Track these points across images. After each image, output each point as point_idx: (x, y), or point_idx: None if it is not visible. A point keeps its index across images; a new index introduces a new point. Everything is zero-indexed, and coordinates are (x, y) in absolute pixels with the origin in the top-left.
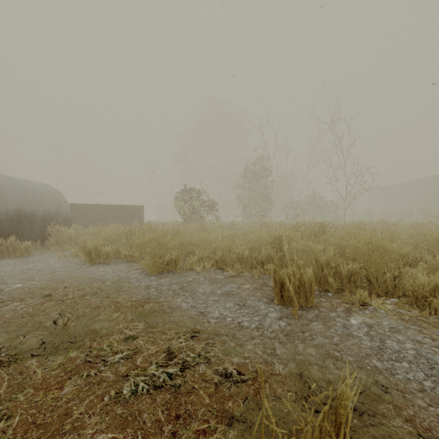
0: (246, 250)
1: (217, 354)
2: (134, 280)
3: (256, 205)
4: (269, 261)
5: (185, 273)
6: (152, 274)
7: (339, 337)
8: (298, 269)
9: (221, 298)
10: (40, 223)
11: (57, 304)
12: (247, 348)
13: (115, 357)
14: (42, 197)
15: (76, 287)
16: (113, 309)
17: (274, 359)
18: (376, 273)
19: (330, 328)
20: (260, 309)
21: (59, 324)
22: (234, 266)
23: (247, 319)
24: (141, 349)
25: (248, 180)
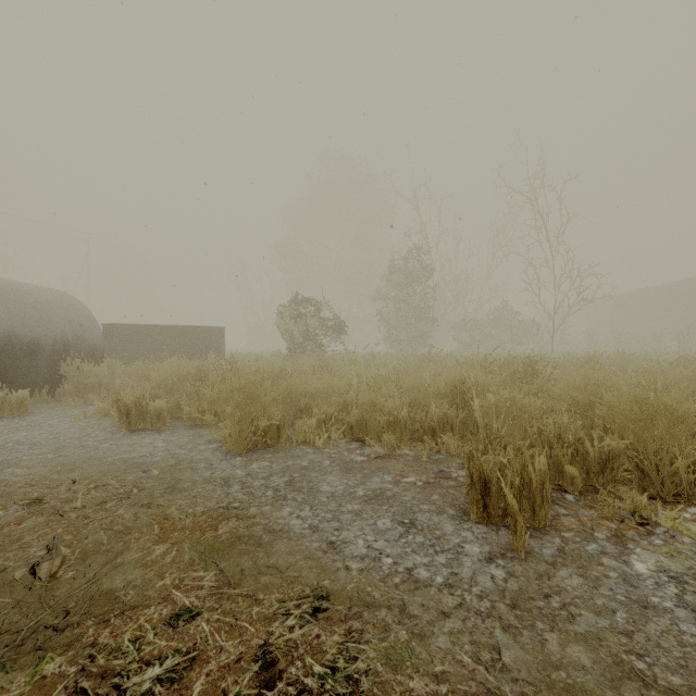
0: (402, 405)
1: (374, 665)
2: (203, 465)
3: (408, 326)
4: (445, 428)
5: (296, 450)
6: (236, 453)
7: (626, 613)
8: (519, 454)
9: (366, 506)
10: (47, 358)
11: (48, 523)
12: (438, 647)
13: (144, 677)
14: (51, 314)
15: (93, 482)
16: (156, 534)
17: (504, 683)
18: (657, 457)
19: (600, 587)
20: (445, 535)
21: (40, 576)
22: (384, 437)
23: (423, 562)
24: (205, 650)
25: (396, 286)
